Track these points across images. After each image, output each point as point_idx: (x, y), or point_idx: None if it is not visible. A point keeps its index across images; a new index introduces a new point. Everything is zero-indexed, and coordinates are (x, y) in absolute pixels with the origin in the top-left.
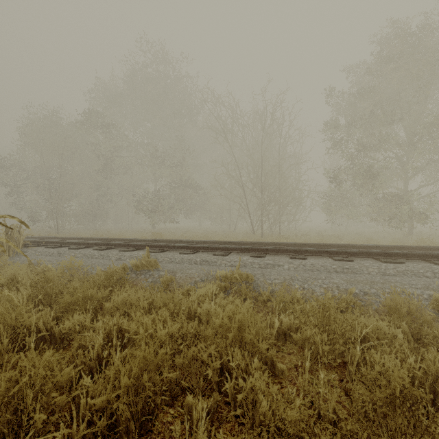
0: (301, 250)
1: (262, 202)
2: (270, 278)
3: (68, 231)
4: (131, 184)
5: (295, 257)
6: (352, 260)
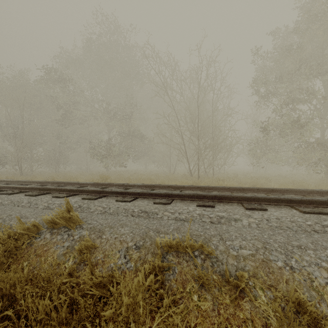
0: (256, 197)
1: (199, 148)
2: (234, 246)
3: (33, 173)
4: (89, 135)
5: (252, 208)
6: (326, 212)
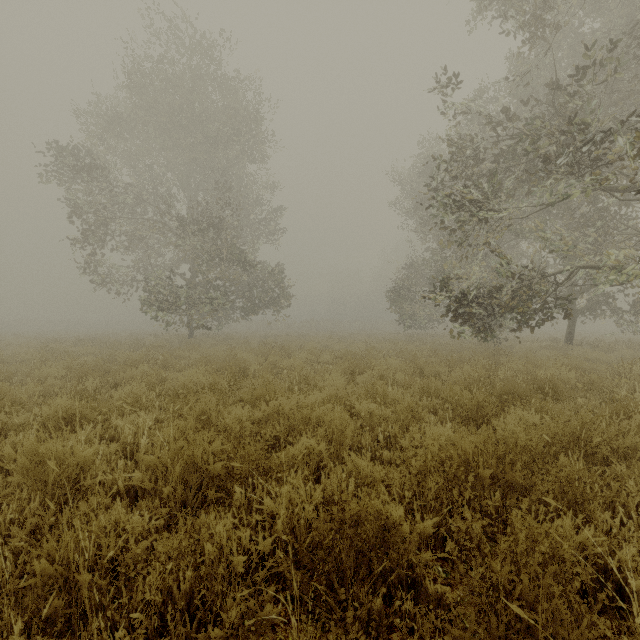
0: None
1: None
2: None
3: None
4: None
5: None
6: None
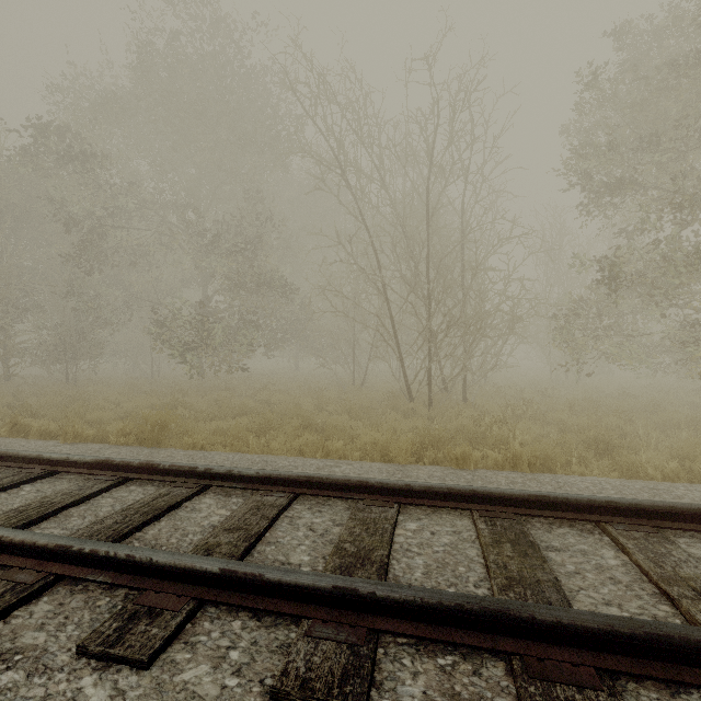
0: None
1: (431, 328)
2: None
3: (4, 387)
4: (155, 289)
5: None
6: None
